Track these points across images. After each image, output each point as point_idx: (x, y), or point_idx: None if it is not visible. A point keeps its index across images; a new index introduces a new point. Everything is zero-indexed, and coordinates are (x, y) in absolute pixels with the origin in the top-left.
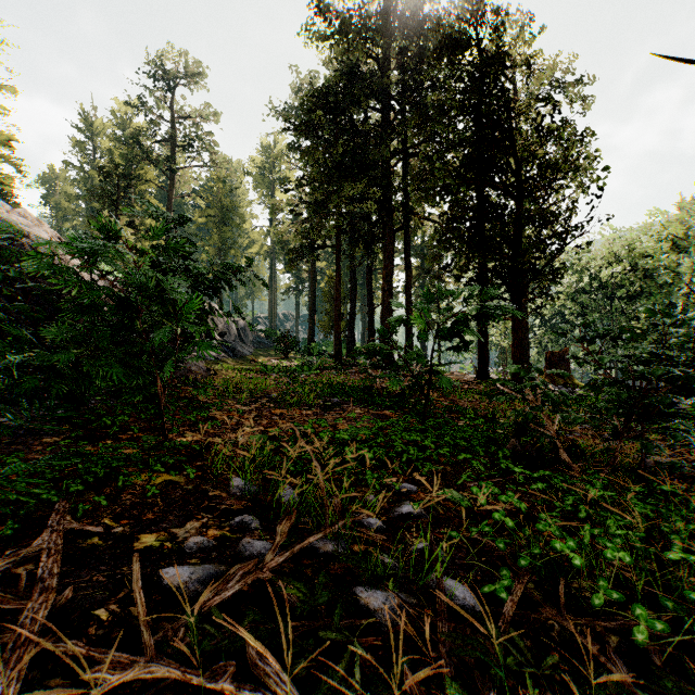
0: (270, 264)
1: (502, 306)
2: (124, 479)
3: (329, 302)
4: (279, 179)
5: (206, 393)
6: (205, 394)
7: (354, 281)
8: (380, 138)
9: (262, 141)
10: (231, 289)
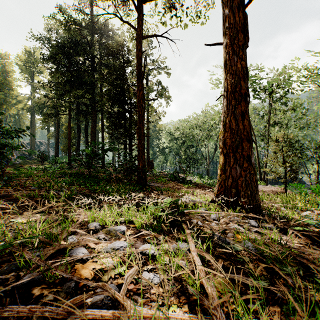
0: (31, 115)
1: (115, 147)
2: (1, 187)
3: (66, 138)
4: (37, 71)
5: (19, 170)
6: (19, 170)
7: (79, 129)
8: (90, 72)
9: (25, 48)
10: (19, 137)
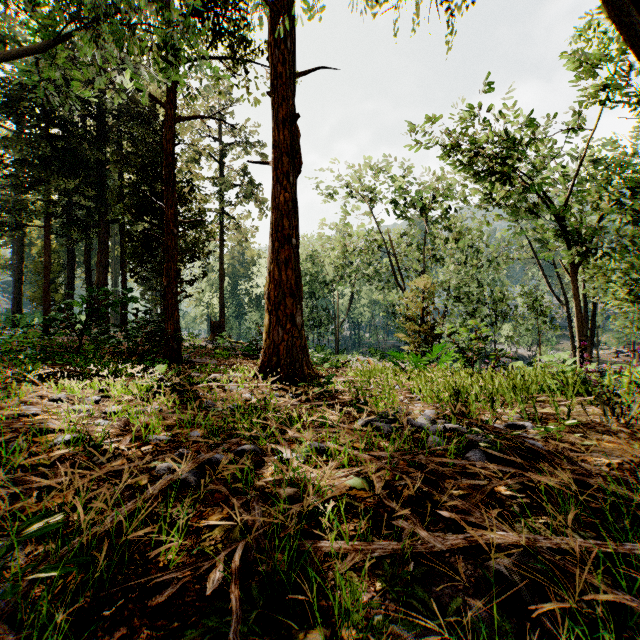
0: None
1: (133, 298)
2: None
3: (42, 274)
4: None
5: None
6: None
7: (72, 257)
8: (94, 144)
9: None
10: None
